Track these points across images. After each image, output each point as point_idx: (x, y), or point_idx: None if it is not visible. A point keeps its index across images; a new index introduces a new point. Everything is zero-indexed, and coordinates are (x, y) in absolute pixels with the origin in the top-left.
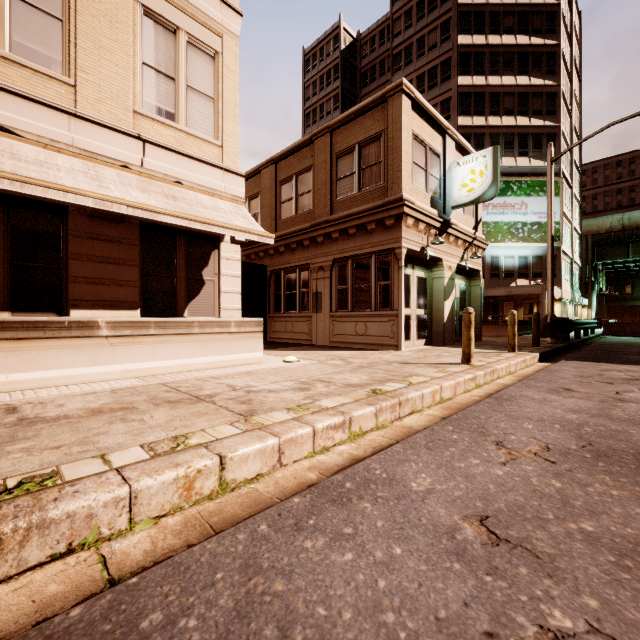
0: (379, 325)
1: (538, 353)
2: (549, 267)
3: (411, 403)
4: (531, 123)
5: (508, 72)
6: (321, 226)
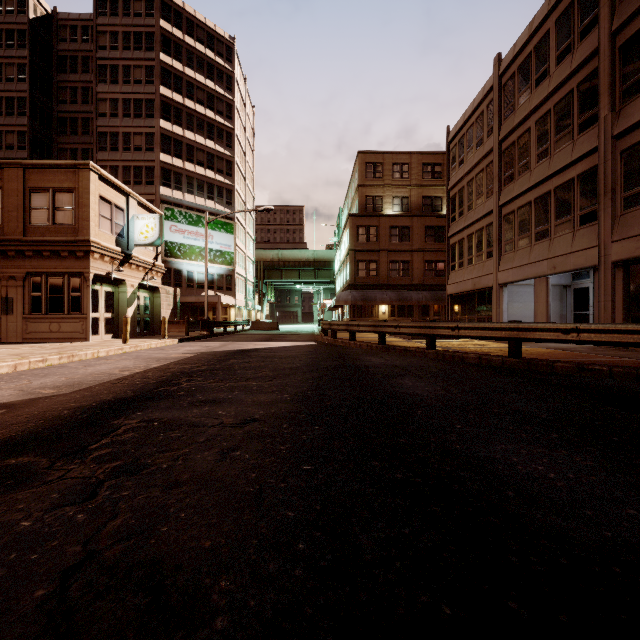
0: (72, 325)
1: (178, 339)
2: (206, 288)
3: (80, 356)
4: (216, 177)
5: (200, 133)
6: (13, 243)
